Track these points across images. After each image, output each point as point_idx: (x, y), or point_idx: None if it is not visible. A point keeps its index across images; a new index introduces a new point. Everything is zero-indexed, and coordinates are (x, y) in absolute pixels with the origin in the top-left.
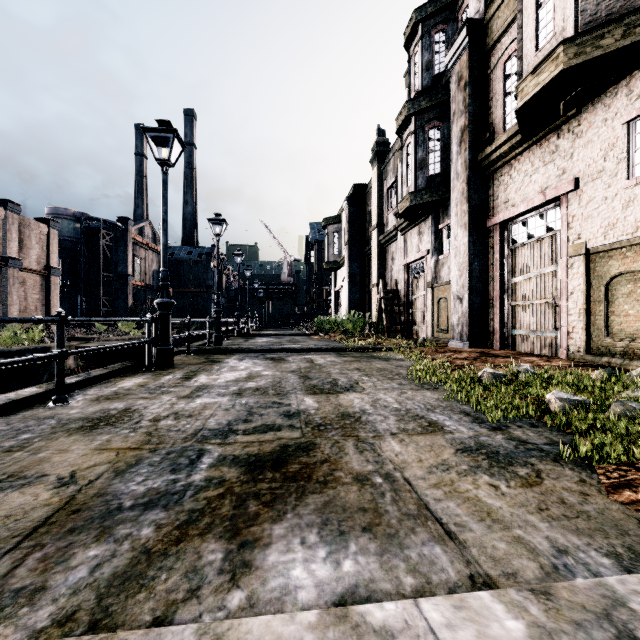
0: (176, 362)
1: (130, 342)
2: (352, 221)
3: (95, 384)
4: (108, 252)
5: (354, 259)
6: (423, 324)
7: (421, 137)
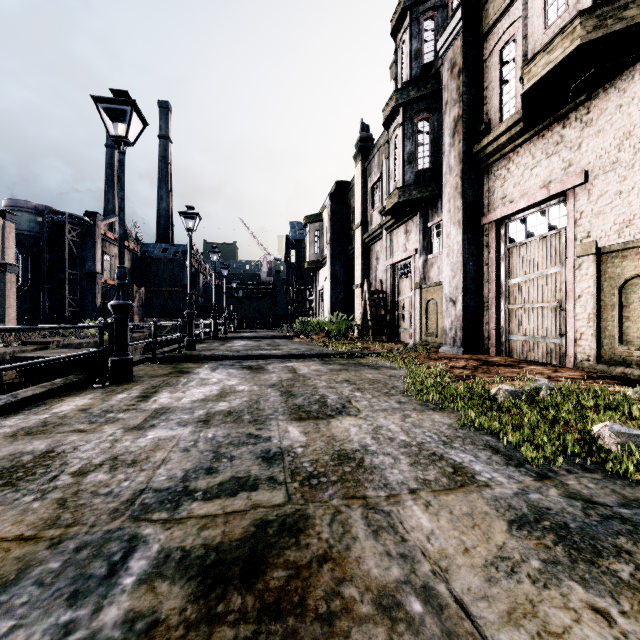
0: (137, 373)
1: (73, 354)
2: (335, 219)
3: (23, 408)
4: (74, 248)
5: (337, 258)
6: (410, 327)
7: (410, 129)
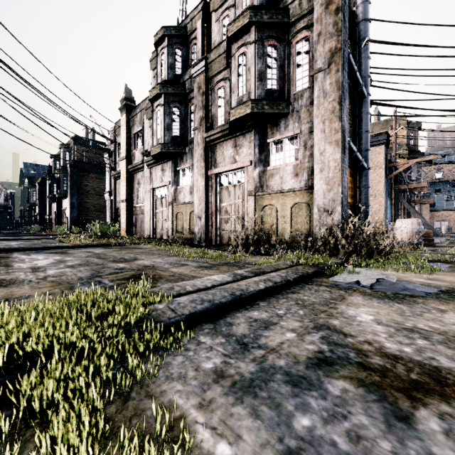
0: None
1: None
2: (40, 191)
3: None
4: None
5: (41, 205)
6: None
7: (52, 185)
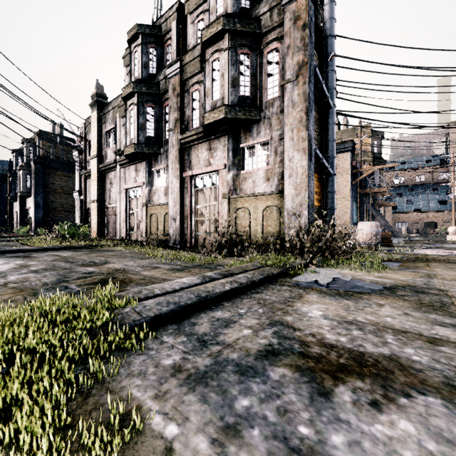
0: None
1: None
2: None
3: None
4: None
5: (1, 204)
6: None
7: (14, 182)
